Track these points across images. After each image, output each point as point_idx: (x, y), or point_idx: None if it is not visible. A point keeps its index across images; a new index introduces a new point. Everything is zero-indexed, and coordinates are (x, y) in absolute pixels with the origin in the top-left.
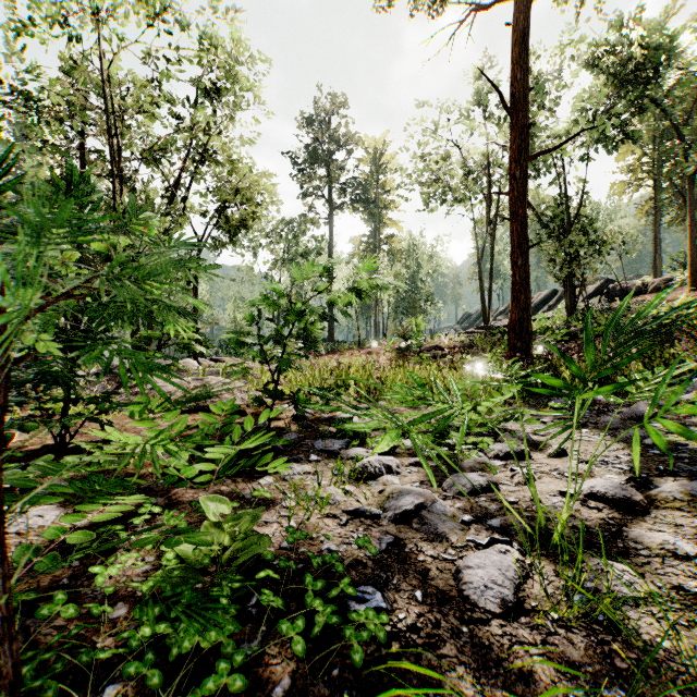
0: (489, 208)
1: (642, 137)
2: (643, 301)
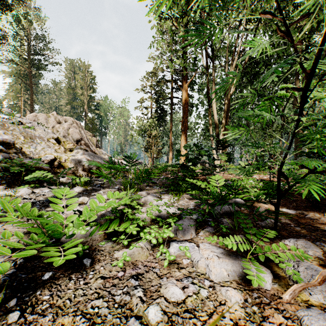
0: None
1: None
2: None
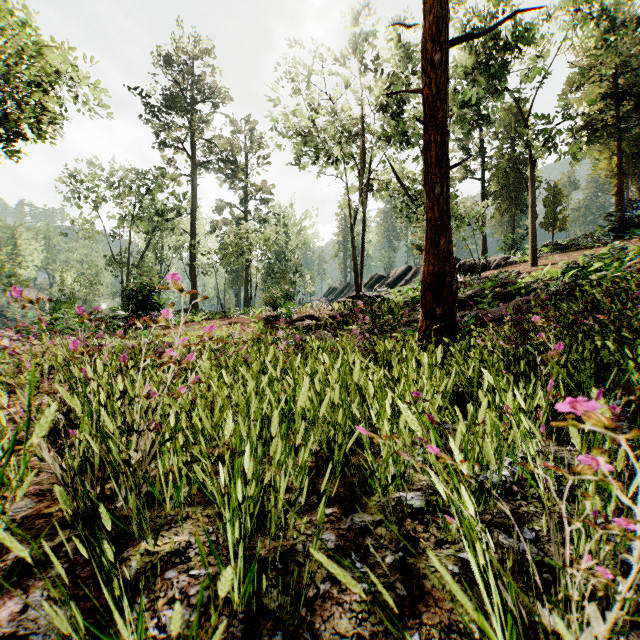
0: (362, 171)
1: (492, 123)
2: (506, 271)
